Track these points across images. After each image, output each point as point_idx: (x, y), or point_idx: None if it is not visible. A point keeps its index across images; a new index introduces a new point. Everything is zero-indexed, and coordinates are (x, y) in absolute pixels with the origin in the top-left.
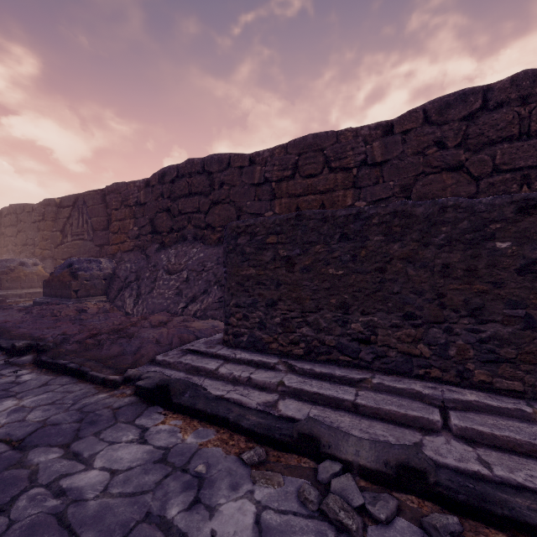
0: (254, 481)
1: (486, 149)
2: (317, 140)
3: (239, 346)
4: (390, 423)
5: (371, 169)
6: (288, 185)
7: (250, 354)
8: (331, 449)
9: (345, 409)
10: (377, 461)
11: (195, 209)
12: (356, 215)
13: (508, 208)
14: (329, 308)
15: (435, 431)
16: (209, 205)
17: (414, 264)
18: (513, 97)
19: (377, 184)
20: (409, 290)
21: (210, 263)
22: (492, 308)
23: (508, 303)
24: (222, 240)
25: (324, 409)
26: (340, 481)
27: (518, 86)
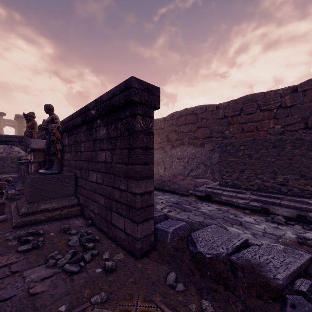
0: (250, 215)
1: None
2: (253, 97)
3: (227, 186)
4: (294, 209)
5: (284, 110)
6: (237, 118)
7: (233, 189)
8: (273, 212)
9: (276, 205)
10: (289, 214)
11: (188, 130)
12: (279, 139)
13: None
14: (267, 173)
15: (311, 211)
16: (196, 128)
17: (305, 157)
18: None
19: (288, 116)
20: (303, 166)
21: (197, 154)
22: None
23: None
24: (202, 144)
25: (268, 204)
26: (277, 217)
27: None
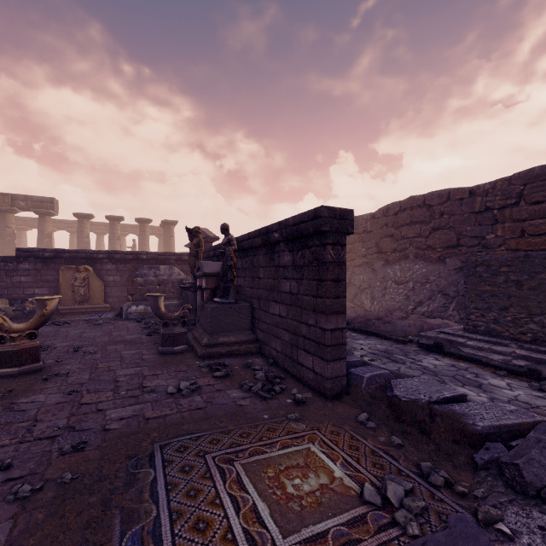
0: (503, 378)
1: None
2: (545, 171)
3: (477, 333)
4: None
5: None
6: (511, 211)
7: (487, 337)
8: None
9: None
10: None
11: (416, 234)
12: None
13: None
14: None
15: None
16: (429, 231)
17: None
18: None
19: None
20: None
21: (432, 276)
22: None
23: None
24: (442, 258)
25: (545, 366)
26: None
27: None
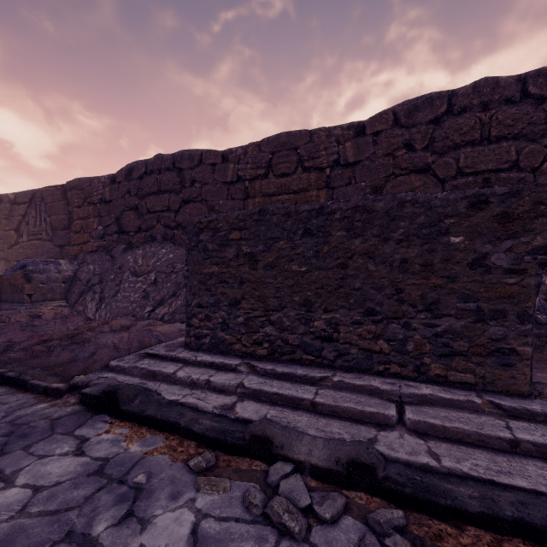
0: (198, 488)
1: (451, 153)
2: (291, 139)
3: (201, 349)
4: (347, 420)
5: (343, 170)
6: (261, 183)
7: (212, 356)
8: (284, 449)
9: (304, 408)
10: (329, 459)
11: (164, 207)
12: (319, 210)
13: (461, 203)
14: (292, 306)
15: (390, 426)
16: (179, 203)
17: (375, 260)
18: (475, 103)
19: (350, 184)
20: (370, 286)
21: (180, 264)
22: (446, 302)
23: (461, 297)
24: None
25: (282, 409)
26: (288, 482)
27: (480, 93)
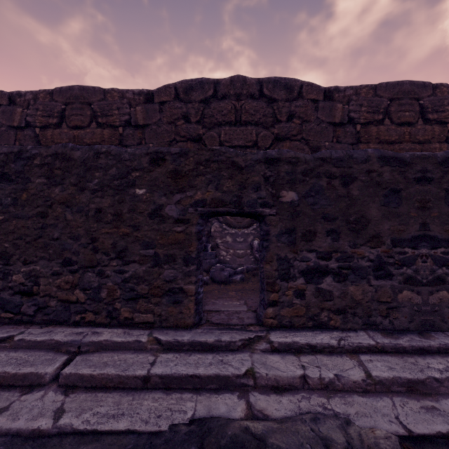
0: None
1: (215, 128)
2: (84, 93)
3: None
4: None
5: (135, 130)
6: (53, 132)
7: None
8: None
9: None
10: None
11: None
12: (17, 153)
13: (144, 158)
14: None
15: (41, 386)
16: None
17: (72, 209)
18: (232, 93)
19: (141, 144)
20: (68, 236)
21: None
22: (132, 249)
23: (143, 244)
24: None
25: None
26: None
27: (234, 86)
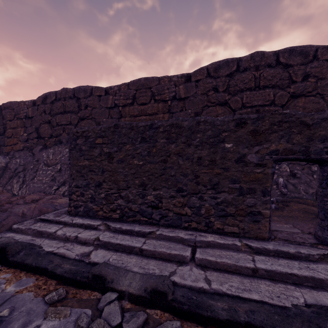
0: (46, 316)
1: (238, 94)
2: (147, 82)
3: (78, 215)
4: (160, 260)
5: (178, 102)
6: (129, 109)
7: (83, 219)
8: (113, 283)
9: (135, 253)
10: (140, 288)
11: (68, 122)
12: (150, 125)
13: (231, 123)
14: (134, 186)
15: (185, 263)
16: (77, 119)
17: (183, 157)
18: (252, 66)
19: (182, 111)
20: (180, 174)
21: None
22: (223, 183)
23: (231, 180)
24: None
25: (121, 254)
26: (109, 307)
27: (254, 60)
